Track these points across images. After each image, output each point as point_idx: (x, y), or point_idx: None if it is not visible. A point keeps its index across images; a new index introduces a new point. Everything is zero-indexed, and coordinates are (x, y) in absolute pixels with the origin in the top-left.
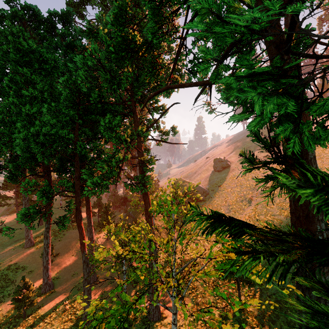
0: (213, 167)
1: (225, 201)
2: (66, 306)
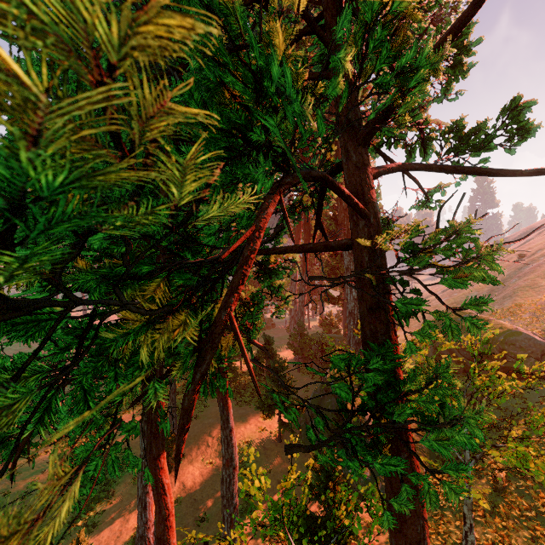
0: None
1: None
2: None
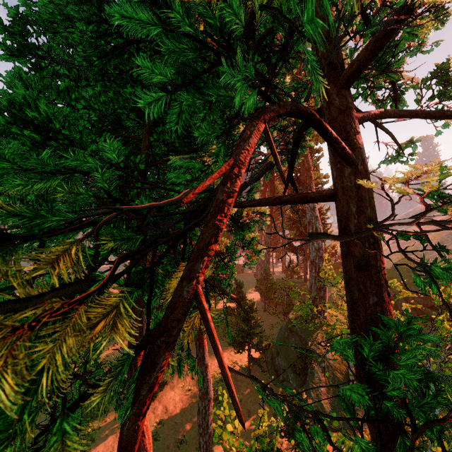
0: None
1: None
2: None
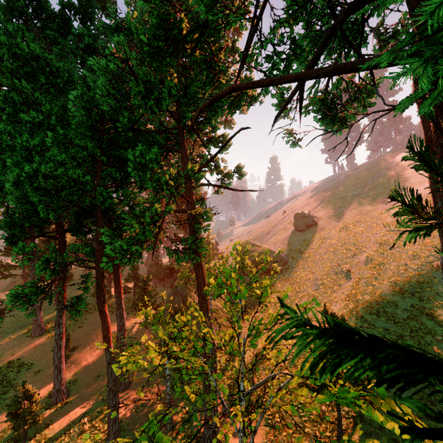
0: (293, 225)
1: (312, 273)
2: (84, 424)
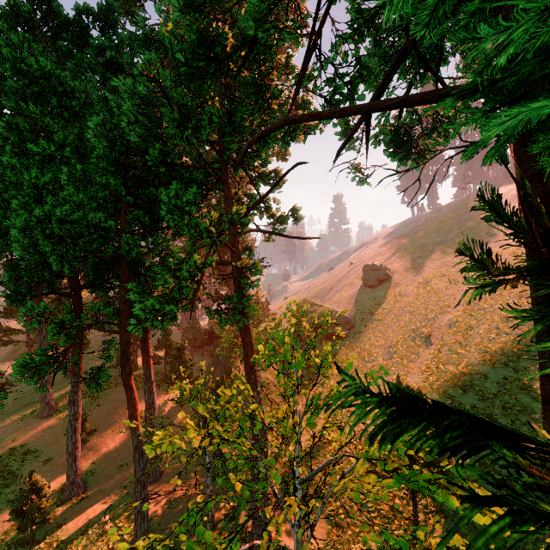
0: (361, 279)
1: (385, 339)
2: (105, 524)
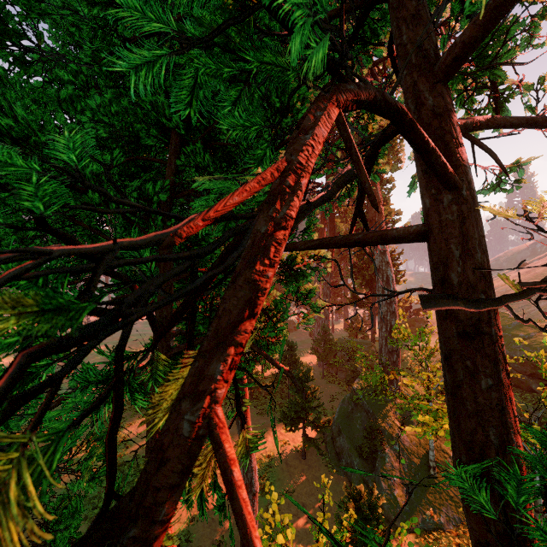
0: None
1: None
2: None
